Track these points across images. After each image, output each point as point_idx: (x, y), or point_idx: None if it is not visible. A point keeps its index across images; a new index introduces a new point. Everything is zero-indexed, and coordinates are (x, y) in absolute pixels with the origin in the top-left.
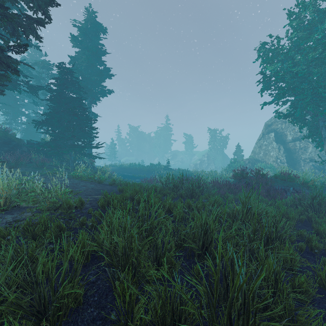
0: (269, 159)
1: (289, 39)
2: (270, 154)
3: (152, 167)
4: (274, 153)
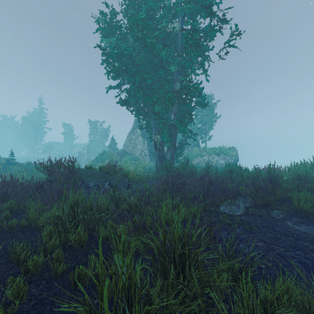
0: (136, 152)
1: (123, 15)
2: (137, 147)
3: None
4: (140, 146)
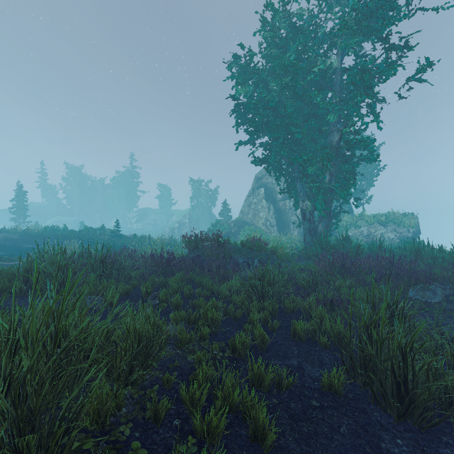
0: (258, 221)
1: (262, 56)
2: (260, 215)
3: (87, 234)
4: (264, 214)
